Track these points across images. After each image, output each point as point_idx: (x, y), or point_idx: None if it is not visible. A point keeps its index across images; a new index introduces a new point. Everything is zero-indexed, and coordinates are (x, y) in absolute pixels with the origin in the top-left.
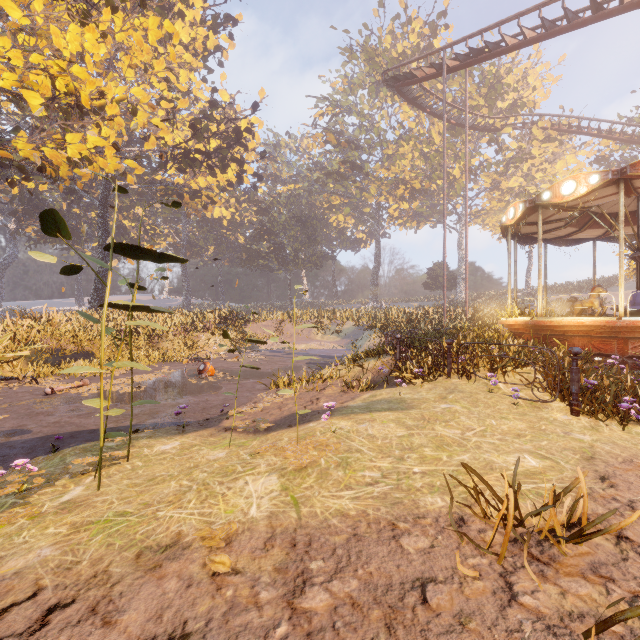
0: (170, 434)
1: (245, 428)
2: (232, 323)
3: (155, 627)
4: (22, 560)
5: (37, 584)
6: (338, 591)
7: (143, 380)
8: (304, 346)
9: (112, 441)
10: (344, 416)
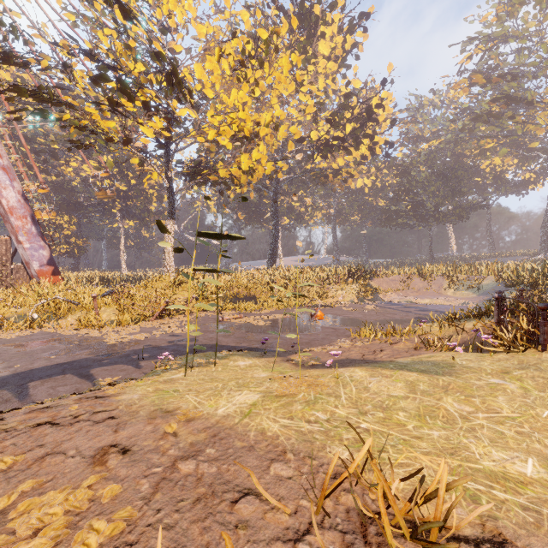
0: (253, 356)
1: (297, 362)
2: (358, 277)
3: (125, 441)
4: (127, 396)
5: (118, 407)
6: (201, 468)
7: (274, 318)
8: (428, 301)
9: (222, 353)
10: (371, 368)
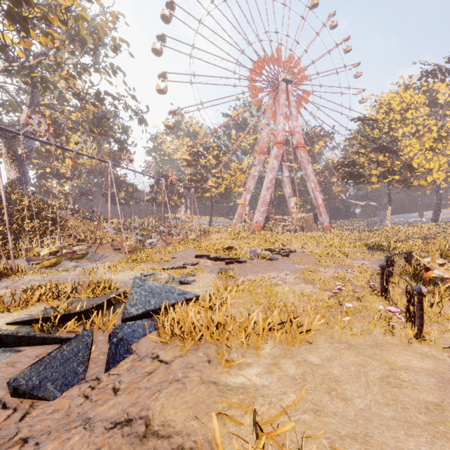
0: None
1: None
2: None
3: None
4: None
5: None
6: None
7: None
8: None
9: None
10: None
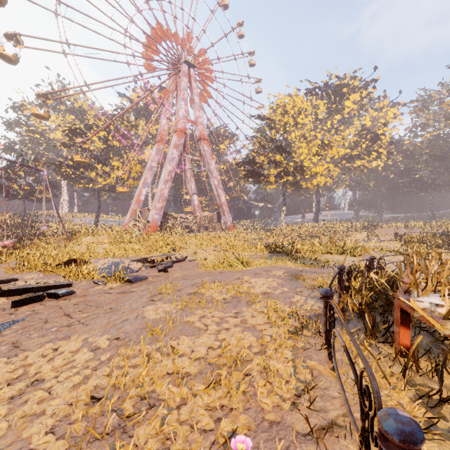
0: None
1: None
2: (368, 228)
3: None
4: None
5: None
6: None
7: None
8: None
9: None
10: None
